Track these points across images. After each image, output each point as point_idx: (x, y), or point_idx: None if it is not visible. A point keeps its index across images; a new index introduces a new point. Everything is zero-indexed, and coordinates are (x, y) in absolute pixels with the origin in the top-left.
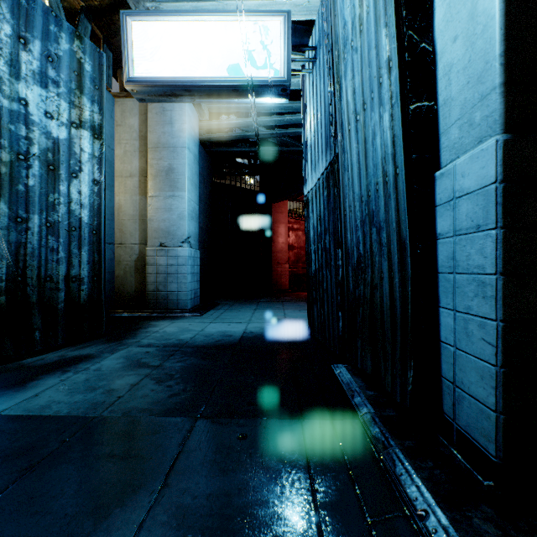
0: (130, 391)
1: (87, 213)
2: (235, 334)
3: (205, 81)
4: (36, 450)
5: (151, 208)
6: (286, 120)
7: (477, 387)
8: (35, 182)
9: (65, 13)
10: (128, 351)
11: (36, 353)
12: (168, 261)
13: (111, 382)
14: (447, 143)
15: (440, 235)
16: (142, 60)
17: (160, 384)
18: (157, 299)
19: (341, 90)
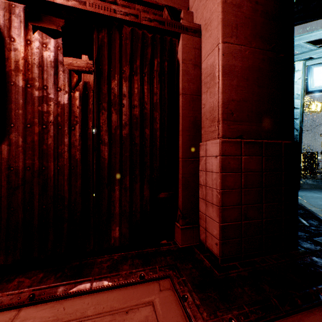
0: None
1: None
2: None
3: None
4: None
5: None
6: None
7: None
8: None
9: None
10: None
11: None
12: None
13: None
14: None
15: None
16: None
17: None
18: None
19: None
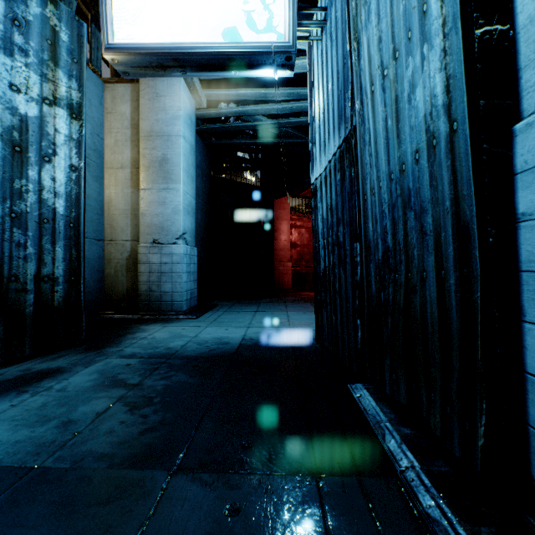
0: (92, 423)
1: (63, 203)
2: (232, 341)
3: (196, 48)
4: None
5: (143, 202)
6: (289, 108)
7: None
8: None
9: None
10: (106, 363)
11: None
12: (161, 259)
13: (72, 408)
14: None
15: (526, 215)
16: (123, 24)
17: (133, 413)
18: (150, 300)
19: (359, 46)
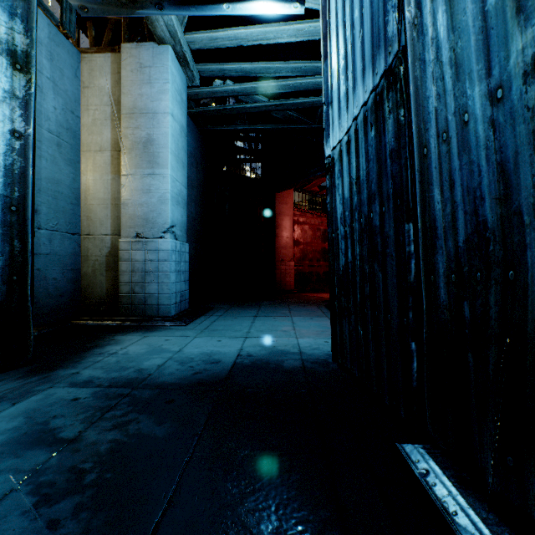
0: None
1: None
2: (225, 358)
3: None
4: None
5: (125, 189)
6: (293, 85)
7: None
8: None
9: None
10: (46, 396)
11: None
12: (146, 256)
13: None
14: None
15: None
16: None
17: (37, 514)
18: (132, 303)
19: None
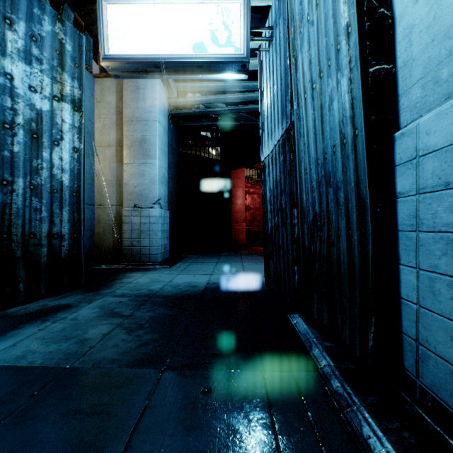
0: (102, 341)
1: (68, 177)
2: (199, 285)
3: (172, 58)
4: (5, 404)
5: (126, 174)
6: (244, 97)
7: (446, 347)
8: (20, 149)
9: (50, 2)
10: (104, 300)
11: (21, 303)
12: (141, 220)
13: (85, 331)
14: (408, 103)
15: (401, 194)
16: (116, 40)
17: (130, 334)
18: (131, 253)
19: (296, 62)
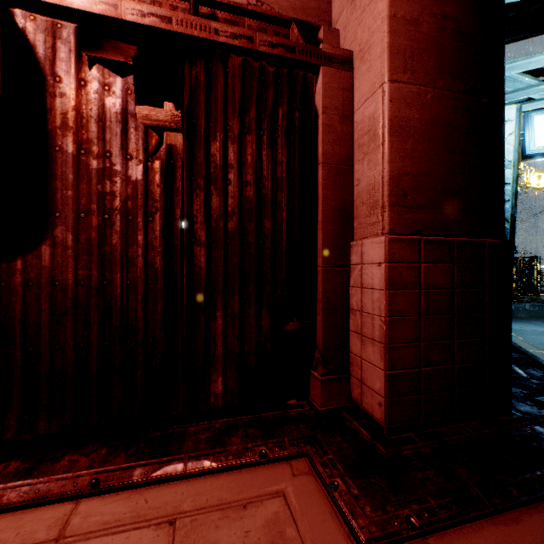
0: None
1: None
2: None
3: None
4: None
5: None
6: None
7: None
8: None
9: None
10: None
11: None
12: None
13: None
14: None
15: None
16: None
17: None
18: None
19: None
